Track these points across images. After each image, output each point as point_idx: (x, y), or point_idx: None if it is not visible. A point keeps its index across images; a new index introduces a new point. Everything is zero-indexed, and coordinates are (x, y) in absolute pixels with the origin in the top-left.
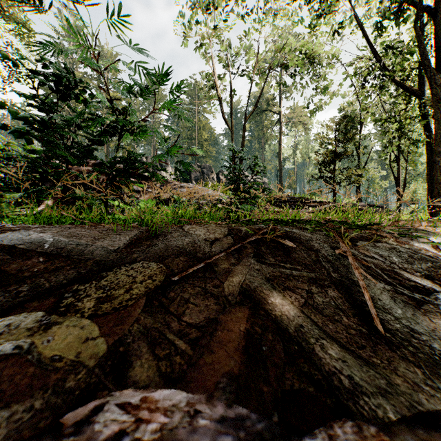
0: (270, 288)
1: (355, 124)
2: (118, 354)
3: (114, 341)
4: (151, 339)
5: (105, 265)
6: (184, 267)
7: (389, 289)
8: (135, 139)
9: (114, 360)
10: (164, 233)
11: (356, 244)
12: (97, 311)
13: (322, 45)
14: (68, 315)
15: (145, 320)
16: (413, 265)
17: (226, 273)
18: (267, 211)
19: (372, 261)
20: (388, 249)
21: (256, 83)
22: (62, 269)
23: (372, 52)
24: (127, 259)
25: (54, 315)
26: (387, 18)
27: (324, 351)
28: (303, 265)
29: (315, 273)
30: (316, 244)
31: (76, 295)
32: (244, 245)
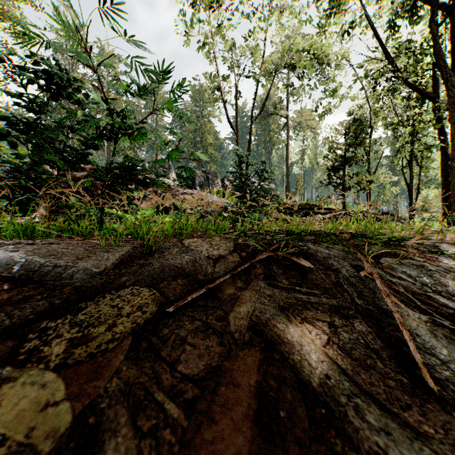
0: (285, 320)
1: (365, 128)
2: (86, 429)
3: (83, 407)
4: (133, 401)
5: (85, 293)
6: (182, 292)
7: (426, 319)
8: (132, 142)
9: (79, 438)
10: (161, 248)
11: (379, 261)
12: (67, 359)
13: (331, 46)
14: (28, 366)
15: (128, 372)
16: (447, 287)
17: (232, 301)
18: (275, 219)
19: (400, 283)
20: (416, 267)
21: (263, 85)
22: (31, 299)
23: (384, 52)
24: (113, 284)
25: (9, 366)
26: (401, 16)
27: (360, 417)
28: (322, 289)
29: (337, 299)
30: (335, 262)
31: (44, 336)
32: (253, 264)
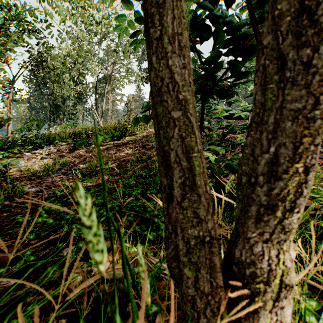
0: None
1: None
2: None
3: None
4: None
5: None
6: None
7: None
8: None
9: None
10: None
11: None
12: None
13: None
14: None
15: None
16: None
17: None
18: None
19: None
20: None
21: None
22: None
23: None
24: None
25: None
26: None
27: None
28: None
29: None
30: None
31: None
32: None
